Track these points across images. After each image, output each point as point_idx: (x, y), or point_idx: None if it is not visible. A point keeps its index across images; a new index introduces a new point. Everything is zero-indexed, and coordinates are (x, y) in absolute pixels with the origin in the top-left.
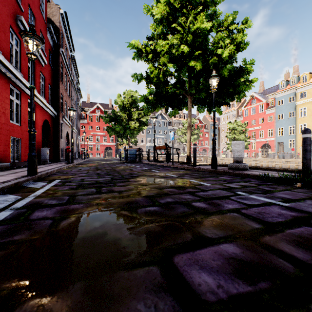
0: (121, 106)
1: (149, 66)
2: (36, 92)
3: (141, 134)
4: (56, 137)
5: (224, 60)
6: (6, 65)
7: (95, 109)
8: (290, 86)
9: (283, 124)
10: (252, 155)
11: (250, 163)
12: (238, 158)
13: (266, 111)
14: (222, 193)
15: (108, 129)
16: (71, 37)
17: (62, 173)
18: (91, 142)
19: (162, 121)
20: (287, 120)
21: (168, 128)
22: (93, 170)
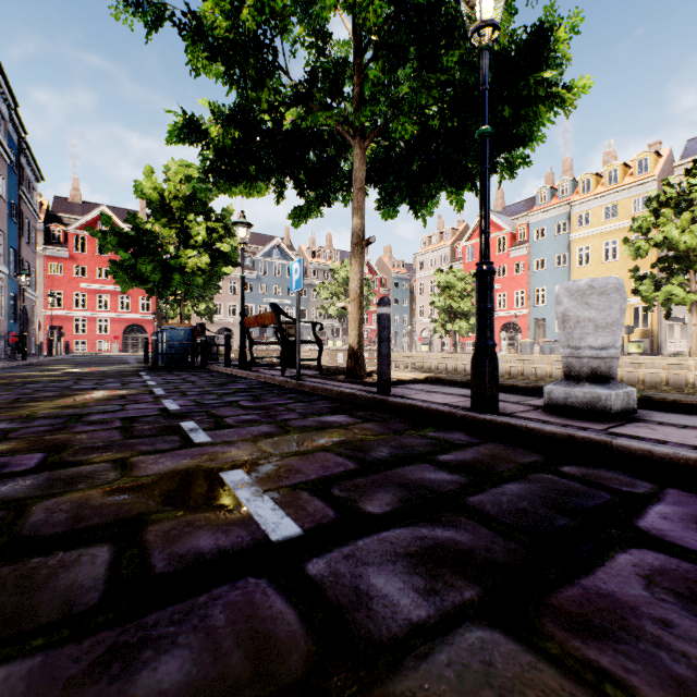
0: (154, 202)
1: None
2: None
3: (227, 294)
4: None
5: None
6: None
7: (94, 220)
8: (559, 200)
9: (546, 279)
10: None
11: None
12: (598, 361)
13: (511, 252)
14: None
15: (114, 269)
16: None
17: None
18: (82, 309)
19: (282, 263)
20: (553, 272)
21: None
22: None
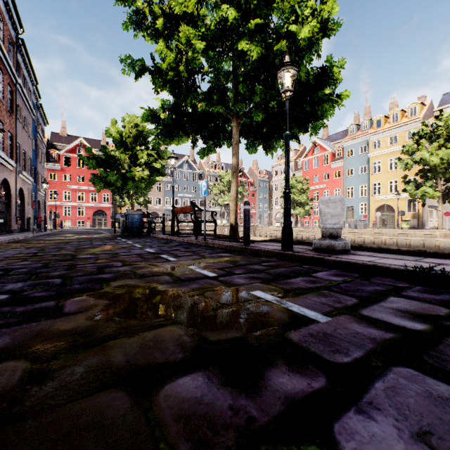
0: (117, 139)
1: (159, 45)
2: None
3: (155, 191)
4: None
5: (302, 45)
6: None
7: (75, 147)
8: (362, 132)
9: (354, 182)
10: (314, 224)
11: (314, 235)
12: (333, 230)
13: (332, 164)
14: None
15: (94, 178)
16: None
17: None
18: (68, 201)
19: (189, 172)
20: (358, 177)
21: (199, 183)
22: (16, 259)
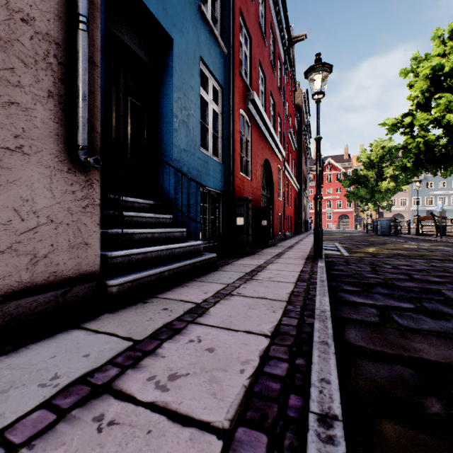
0: (366, 163)
1: (406, 137)
2: (293, 178)
3: (399, 192)
4: (299, 210)
5: None
6: (288, 170)
7: (324, 166)
8: None
9: None
10: None
11: None
12: None
13: None
14: (448, 251)
15: (348, 194)
16: (308, 106)
17: (328, 240)
18: None
19: None
20: None
21: None
22: (347, 239)
